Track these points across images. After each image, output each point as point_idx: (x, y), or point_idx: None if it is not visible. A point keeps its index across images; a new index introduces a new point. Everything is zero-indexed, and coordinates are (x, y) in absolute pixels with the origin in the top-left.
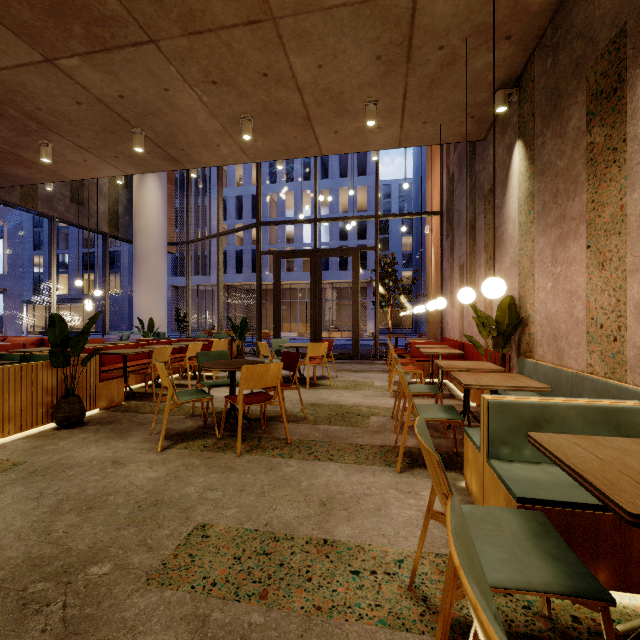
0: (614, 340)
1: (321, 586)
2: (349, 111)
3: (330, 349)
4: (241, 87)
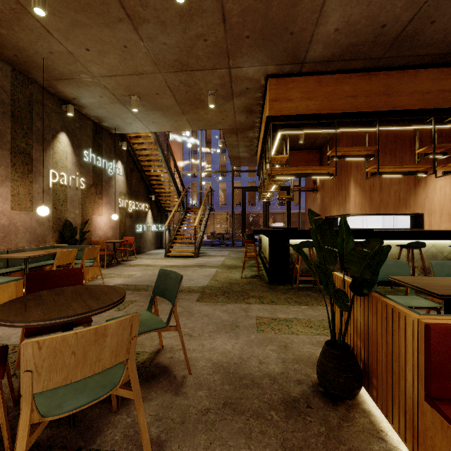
0: None
1: None
2: None
3: None
4: None
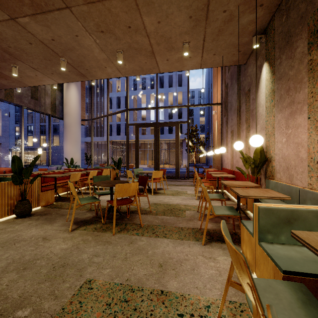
0: None
1: None
2: (174, 48)
3: (164, 174)
4: (117, 34)
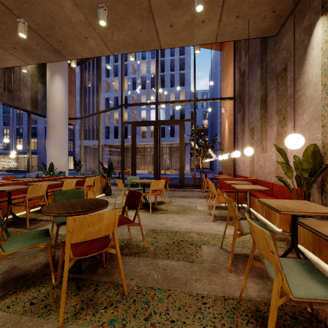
0: None
1: None
2: (182, 2)
3: (166, 183)
4: None
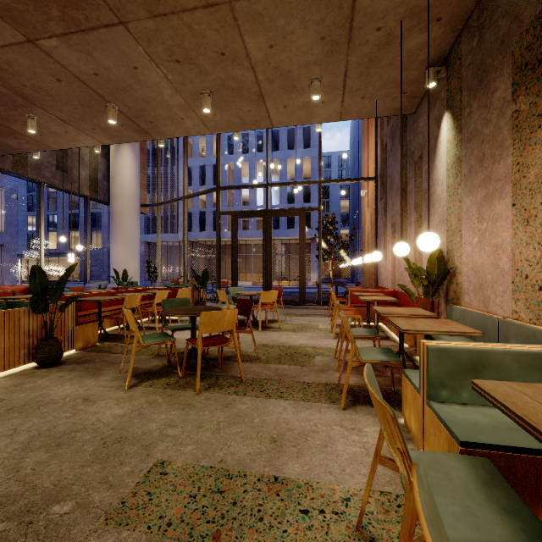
0: (539, 289)
1: (272, 526)
2: (296, 87)
3: (280, 296)
4: (201, 65)
